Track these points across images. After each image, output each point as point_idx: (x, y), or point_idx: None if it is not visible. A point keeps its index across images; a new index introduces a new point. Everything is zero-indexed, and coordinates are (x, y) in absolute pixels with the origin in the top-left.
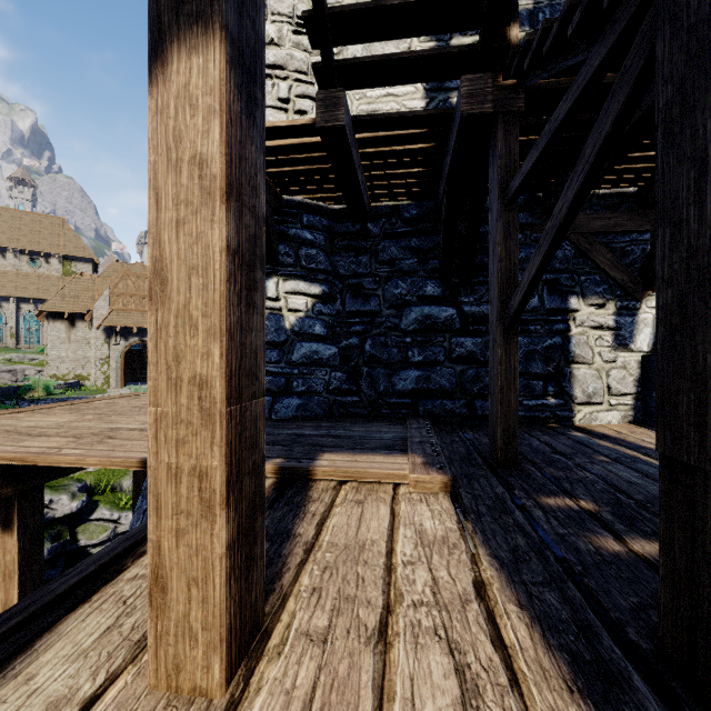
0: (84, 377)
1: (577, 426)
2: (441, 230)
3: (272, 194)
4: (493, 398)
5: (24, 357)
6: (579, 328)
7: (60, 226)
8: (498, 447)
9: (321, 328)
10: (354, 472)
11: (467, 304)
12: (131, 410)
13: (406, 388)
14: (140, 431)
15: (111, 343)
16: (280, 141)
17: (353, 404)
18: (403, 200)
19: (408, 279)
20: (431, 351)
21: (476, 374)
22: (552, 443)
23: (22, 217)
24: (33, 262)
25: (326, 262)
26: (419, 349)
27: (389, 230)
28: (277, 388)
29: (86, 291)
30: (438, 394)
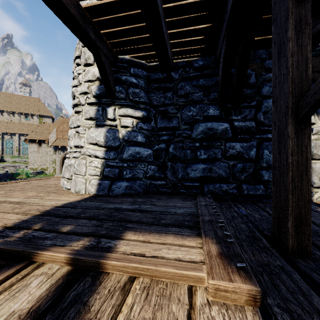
0: (45, 169)
1: (315, 202)
2: (220, 69)
3: (109, 51)
4: (280, 186)
5: (21, 160)
6: (315, 135)
7: (38, 102)
8: (289, 234)
9: (141, 137)
10: (146, 269)
11: (236, 121)
12: (33, 187)
13: (195, 176)
14: (15, 204)
15: (56, 153)
16: (106, 0)
17: (162, 186)
18: (194, 57)
19: (197, 105)
20: (212, 152)
21: (243, 167)
22: (314, 221)
23: (22, 98)
24: (26, 118)
25: (145, 97)
26: (204, 150)
27: (184, 75)
28: (113, 175)
29: (46, 130)
30: (217, 180)
